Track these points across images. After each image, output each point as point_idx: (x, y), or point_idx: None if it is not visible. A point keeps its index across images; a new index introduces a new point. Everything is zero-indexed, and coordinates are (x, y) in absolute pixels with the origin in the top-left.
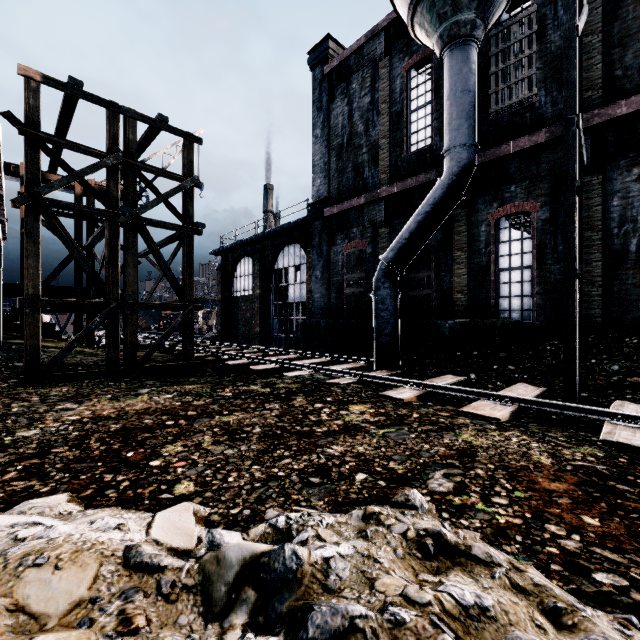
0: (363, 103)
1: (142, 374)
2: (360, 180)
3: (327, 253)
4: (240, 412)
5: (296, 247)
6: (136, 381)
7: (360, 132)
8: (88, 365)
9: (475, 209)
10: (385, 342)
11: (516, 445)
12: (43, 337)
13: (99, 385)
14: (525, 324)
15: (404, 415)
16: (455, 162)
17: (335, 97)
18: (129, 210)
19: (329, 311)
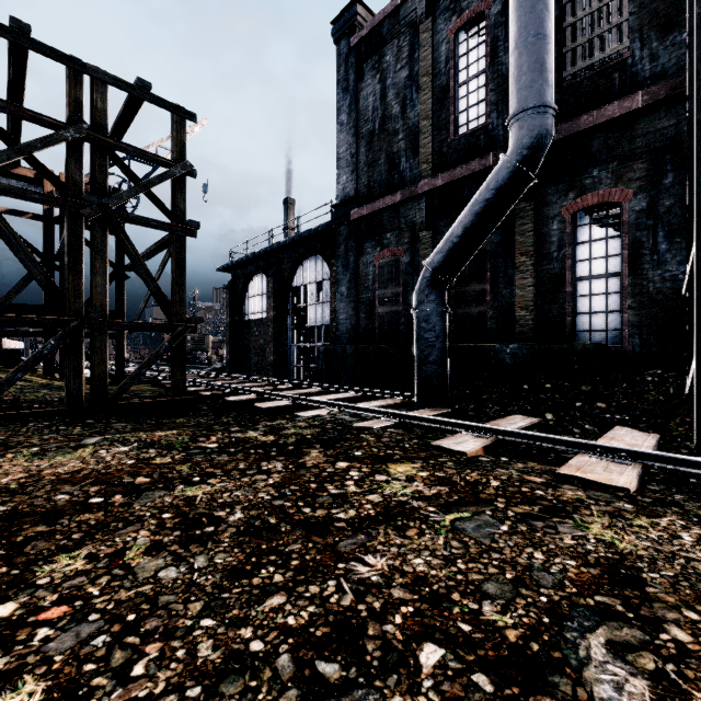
0: (399, 78)
1: (115, 414)
2: (395, 173)
3: (355, 264)
4: (219, 478)
5: (318, 260)
6: (101, 424)
7: (395, 114)
8: (50, 402)
9: (544, 202)
10: (430, 372)
11: (699, 551)
12: (4, 367)
13: (43, 430)
14: (613, 348)
15: (477, 483)
16: (526, 131)
17: (364, 74)
18: (96, 200)
19: (357, 335)
